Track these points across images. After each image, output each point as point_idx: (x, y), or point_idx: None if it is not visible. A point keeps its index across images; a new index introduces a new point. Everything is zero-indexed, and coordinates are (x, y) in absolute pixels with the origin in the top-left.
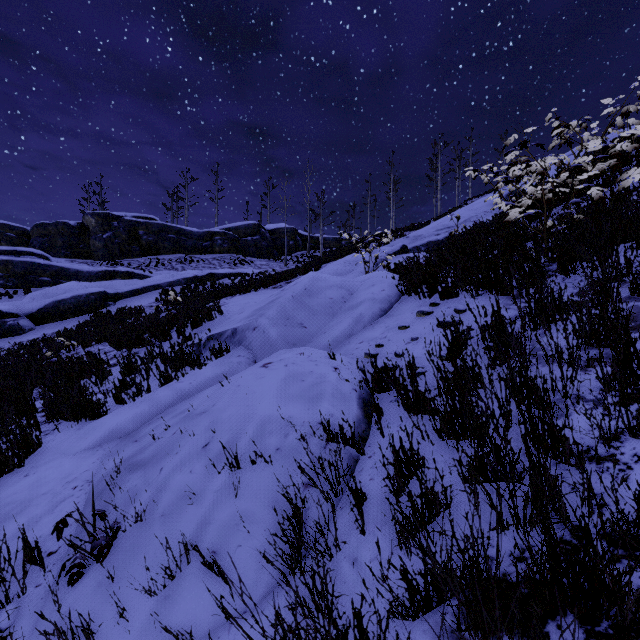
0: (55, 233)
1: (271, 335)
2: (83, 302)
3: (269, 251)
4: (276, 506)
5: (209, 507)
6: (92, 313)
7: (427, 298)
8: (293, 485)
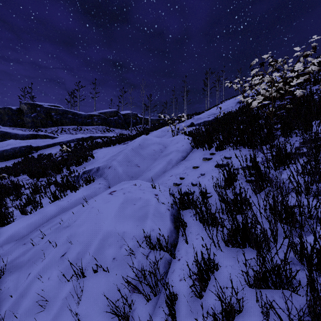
0: (3, 113)
1: (119, 171)
2: (18, 151)
3: (122, 125)
4: (109, 310)
5: (56, 314)
6: (23, 157)
7: (207, 150)
8: (122, 296)
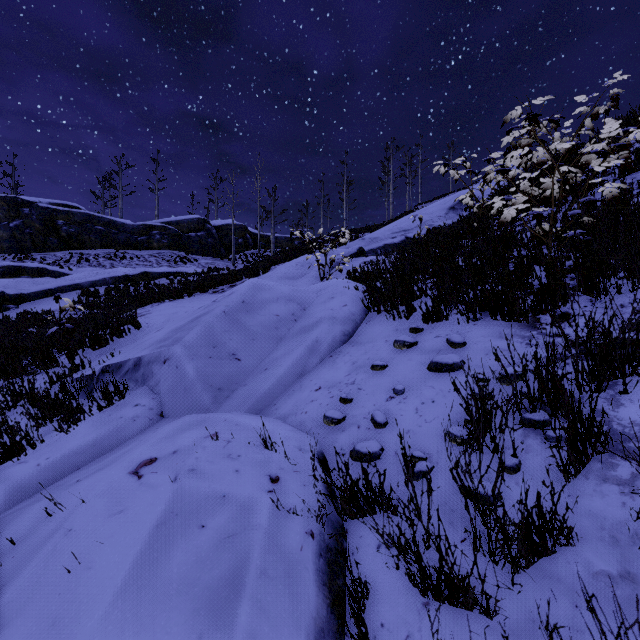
0: None
1: (187, 373)
2: None
3: (215, 249)
4: None
5: None
6: None
7: (403, 318)
8: None
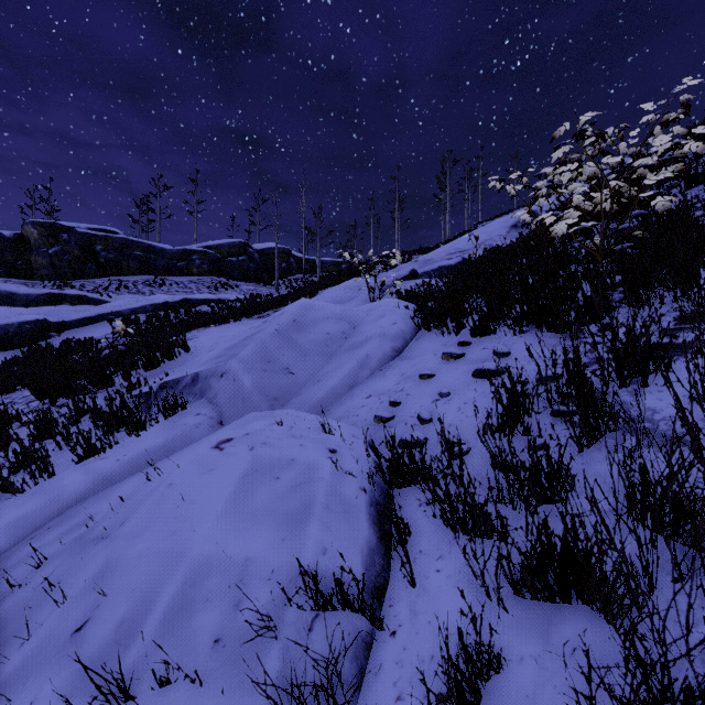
0: None
1: (244, 385)
2: (14, 333)
3: (258, 274)
4: None
5: None
6: (27, 347)
7: (453, 334)
8: None
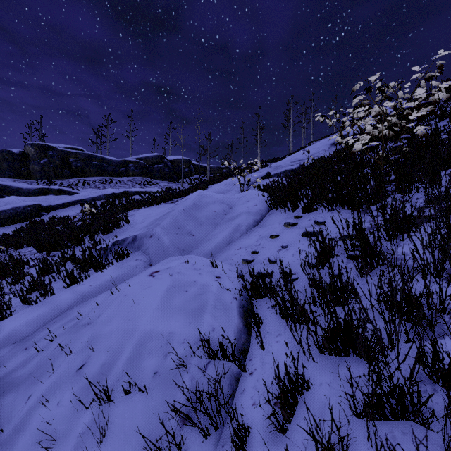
0: (1, 158)
1: (164, 242)
2: (20, 212)
3: (170, 175)
4: None
5: None
6: (28, 221)
7: (291, 212)
8: (167, 432)
